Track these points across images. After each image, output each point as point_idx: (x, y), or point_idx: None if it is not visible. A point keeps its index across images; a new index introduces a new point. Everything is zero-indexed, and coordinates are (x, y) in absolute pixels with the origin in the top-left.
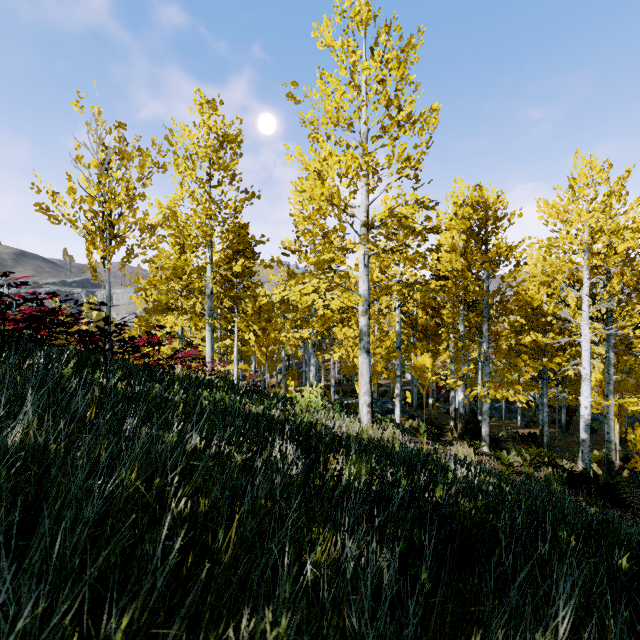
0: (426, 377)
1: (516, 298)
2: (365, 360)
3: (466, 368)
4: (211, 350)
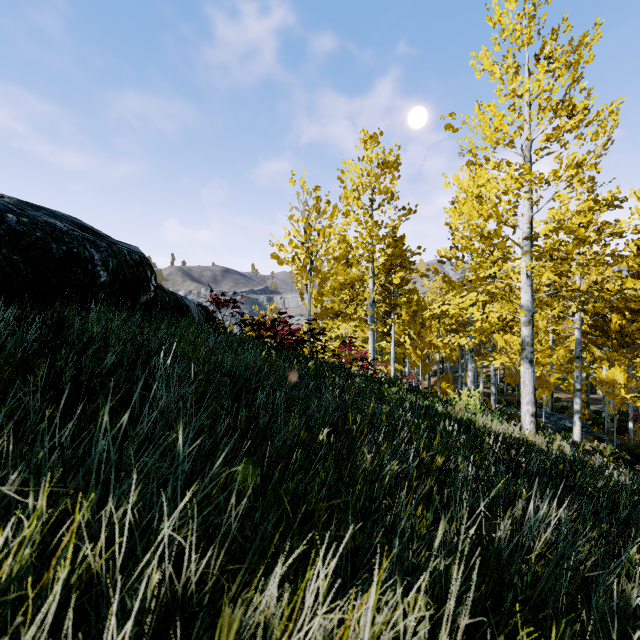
0: (617, 394)
1: None
2: (528, 370)
3: None
4: (373, 351)
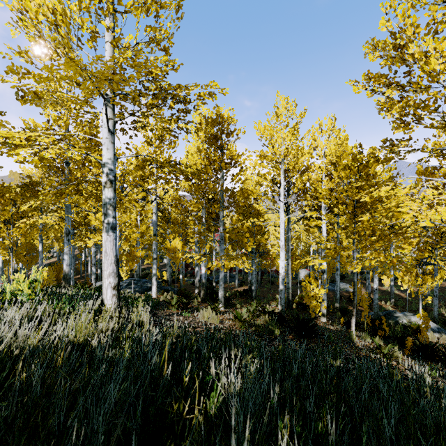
0: (177, 257)
1: (242, 191)
2: (110, 237)
3: (208, 246)
4: None
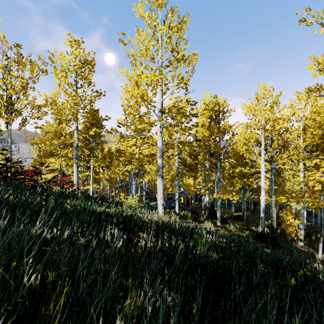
0: (191, 189)
1: (232, 150)
2: (161, 181)
3: (210, 184)
4: (77, 177)
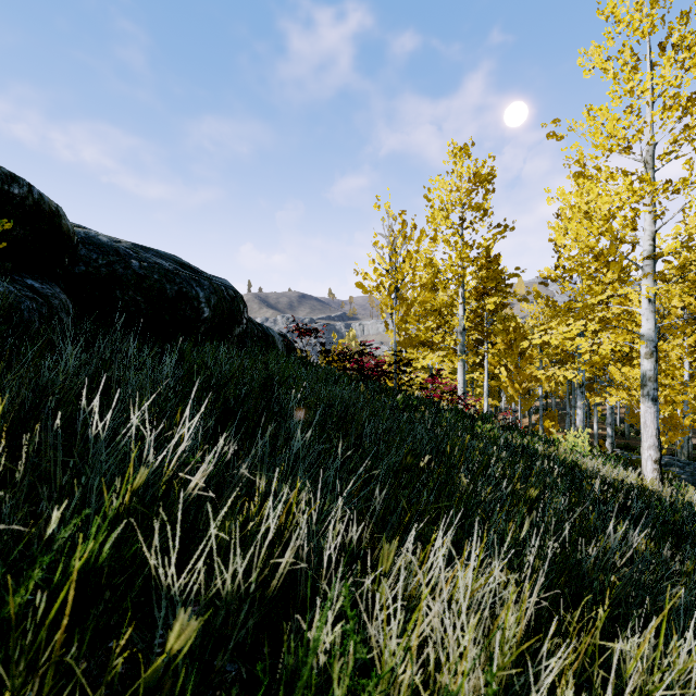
0: None
1: None
2: (649, 409)
3: None
4: (463, 384)
